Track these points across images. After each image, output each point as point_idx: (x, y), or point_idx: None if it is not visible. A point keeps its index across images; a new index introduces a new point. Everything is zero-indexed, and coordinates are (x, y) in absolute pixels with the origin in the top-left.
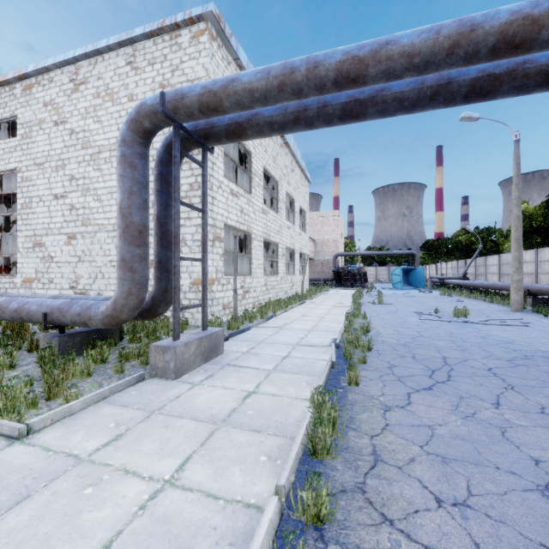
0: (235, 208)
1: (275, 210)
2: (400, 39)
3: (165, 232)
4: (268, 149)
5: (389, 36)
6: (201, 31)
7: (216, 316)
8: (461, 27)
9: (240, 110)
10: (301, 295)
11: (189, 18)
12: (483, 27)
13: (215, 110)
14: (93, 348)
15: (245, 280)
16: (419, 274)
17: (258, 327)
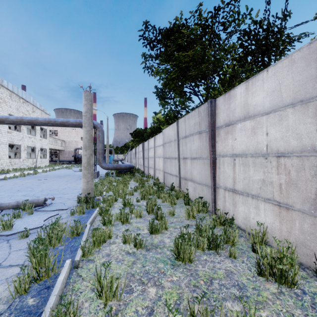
0: None
1: (19, 130)
2: (10, 118)
3: None
4: (12, 106)
5: (9, 116)
6: None
7: None
8: (21, 119)
9: None
10: (35, 167)
11: None
12: (24, 120)
13: None
14: None
15: None
16: (112, 158)
17: None
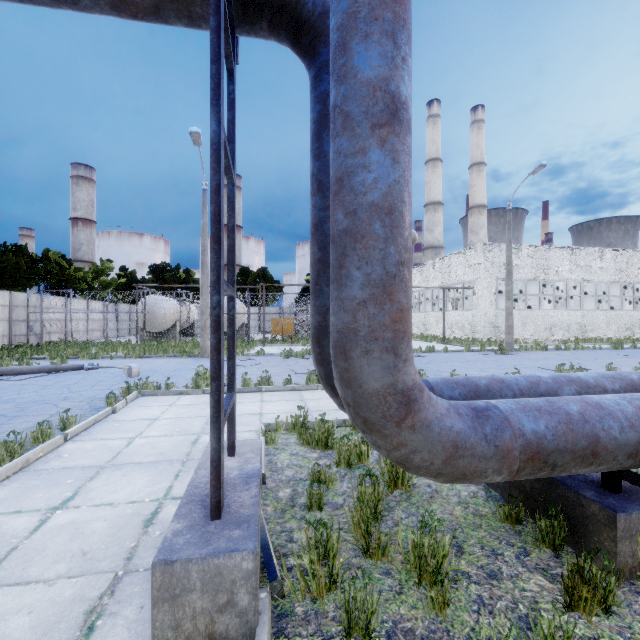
0: None
1: None
2: None
3: None
4: None
5: None
6: None
7: None
8: None
9: (80, 0)
10: None
11: None
12: None
13: (137, 18)
14: (531, 512)
15: None
16: None
17: None
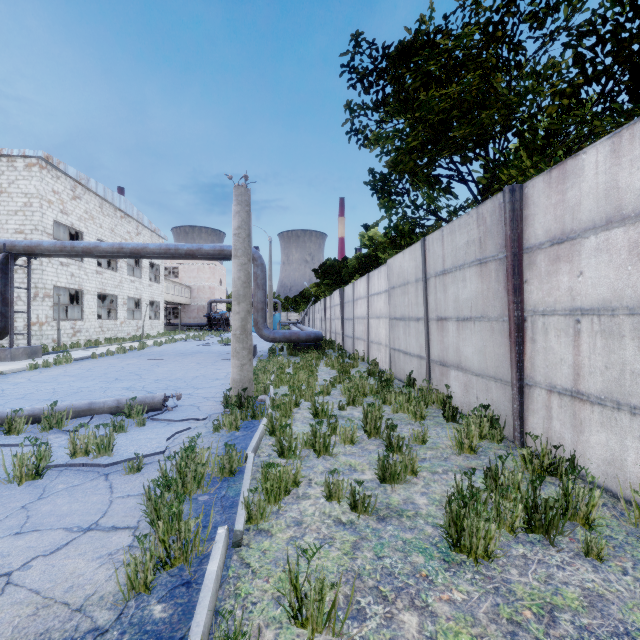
0: (65, 274)
1: (115, 269)
2: (102, 246)
3: (5, 298)
4: (103, 225)
5: (100, 244)
6: (33, 164)
7: (43, 344)
8: (120, 247)
9: (45, 253)
10: (142, 336)
11: (23, 155)
12: (125, 249)
13: (32, 252)
14: None
15: (76, 324)
16: (277, 320)
17: (77, 351)
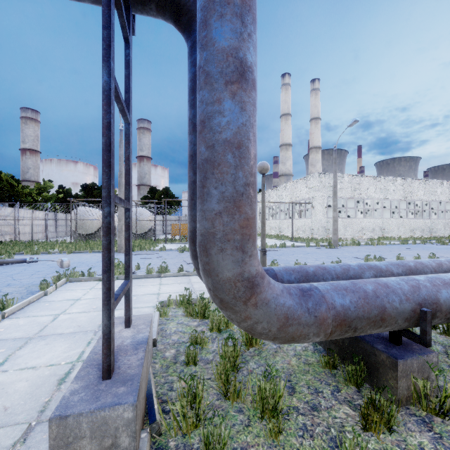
0: None
1: None
2: None
3: None
4: None
5: None
6: None
7: None
8: None
9: None
10: None
11: None
12: None
13: None
14: (343, 360)
15: None
16: None
17: None
